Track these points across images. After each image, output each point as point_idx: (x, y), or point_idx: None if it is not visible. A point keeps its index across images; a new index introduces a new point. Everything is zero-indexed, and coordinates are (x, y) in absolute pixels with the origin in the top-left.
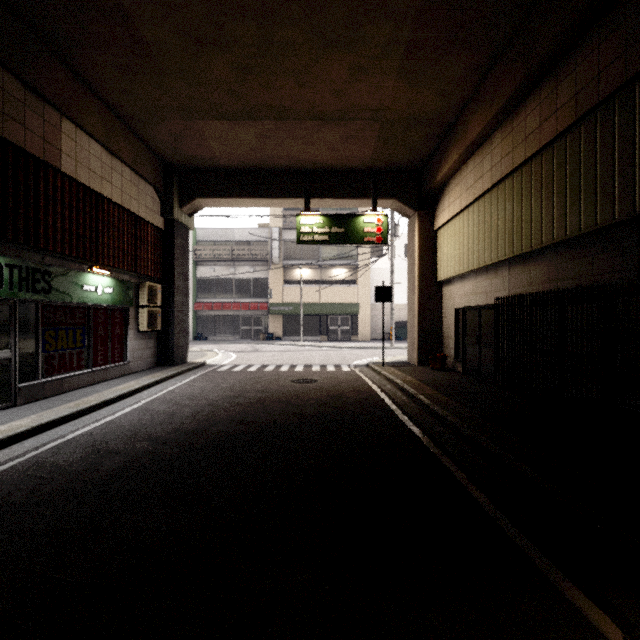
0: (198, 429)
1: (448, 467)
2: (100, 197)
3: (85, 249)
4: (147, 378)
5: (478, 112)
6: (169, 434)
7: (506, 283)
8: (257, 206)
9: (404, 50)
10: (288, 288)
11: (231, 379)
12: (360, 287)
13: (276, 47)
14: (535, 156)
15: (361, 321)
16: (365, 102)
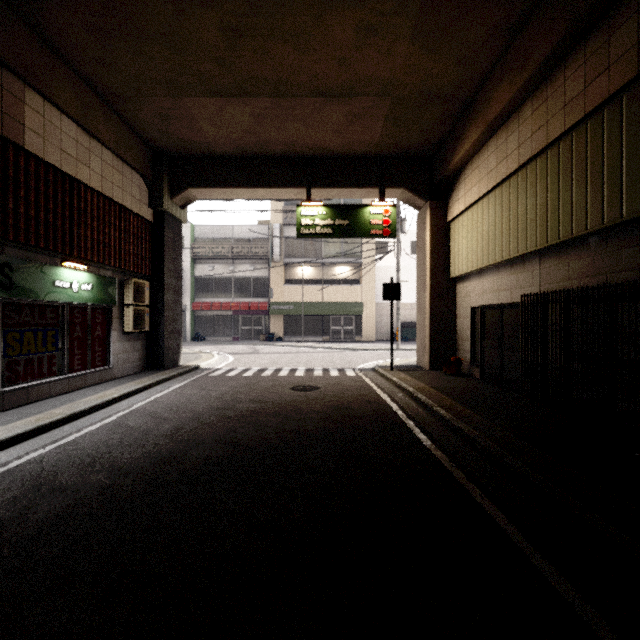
0: (174, 453)
1: (493, 517)
2: (75, 182)
3: (56, 240)
4: (130, 385)
5: (504, 81)
6: (136, 461)
7: (536, 278)
8: (254, 197)
9: (421, 3)
10: (289, 287)
11: (224, 386)
12: (364, 286)
13: (271, 0)
14: (577, 126)
15: (365, 321)
16: (374, 73)
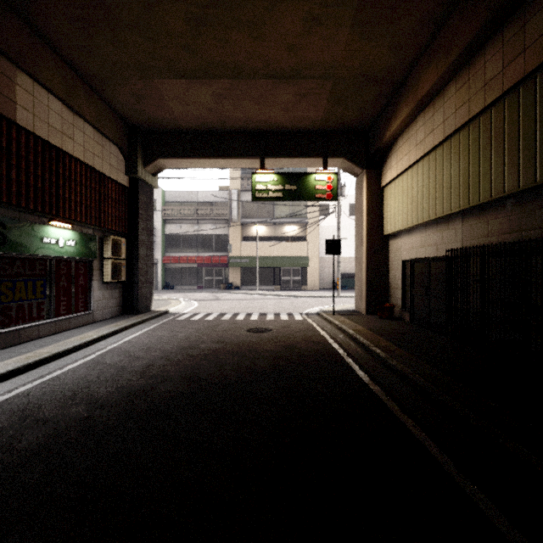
0: (144, 388)
1: (426, 446)
2: (61, 152)
3: (44, 202)
4: (109, 327)
5: (431, 65)
6: (111, 394)
7: (459, 235)
8: (216, 166)
9: None
10: (246, 243)
11: (189, 328)
12: (309, 242)
13: None
14: (496, 102)
15: (310, 272)
16: (318, 58)
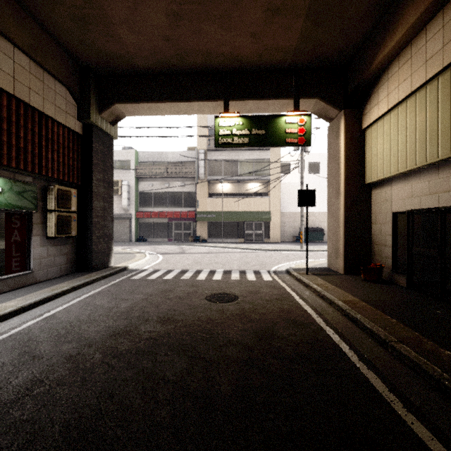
0: None
1: None
2: None
3: None
4: (43, 291)
5: None
6: None
7: None
8: (177, 113)
9: None
10: (212, 199)
11: (139, 292)
12: (271, 198)
13: None
14: None
15: (272, 226)
16: None
